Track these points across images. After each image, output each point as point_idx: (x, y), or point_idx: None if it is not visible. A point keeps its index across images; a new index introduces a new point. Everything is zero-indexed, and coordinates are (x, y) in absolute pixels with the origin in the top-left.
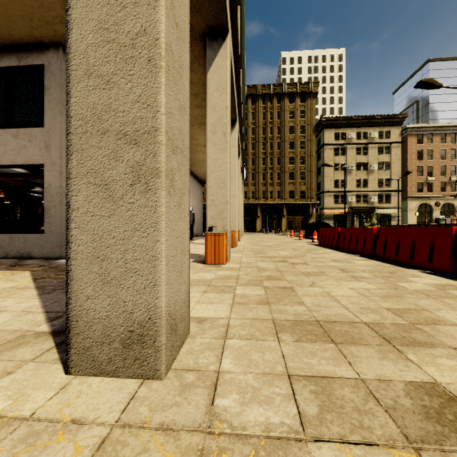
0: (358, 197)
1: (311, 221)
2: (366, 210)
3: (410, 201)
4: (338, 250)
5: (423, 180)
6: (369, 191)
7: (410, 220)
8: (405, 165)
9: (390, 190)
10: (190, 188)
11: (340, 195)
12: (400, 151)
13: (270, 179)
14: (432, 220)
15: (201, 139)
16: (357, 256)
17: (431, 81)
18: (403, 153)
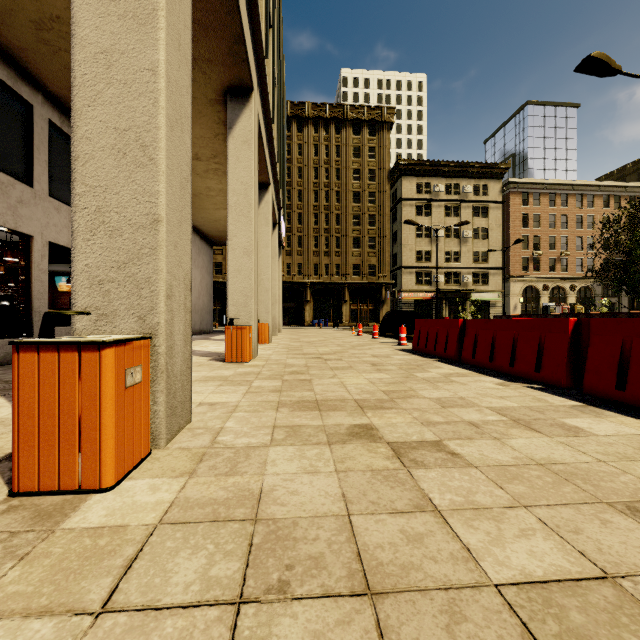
0: (448, 276)
1: (384, 309)
2: (458, 294)
3: (513, 282)
4: (465, 366)
5: (528, 254)
6: (462, 268)
7: (513, 308)
8: (506, 233)
9: (488, 267)
10: None
11: (424, 272)
12: (501, 213)
13: (325, 246)
14: (539, 309)
15: None
16: (539, 392)
17: (606, 59)
18: (504, 218)
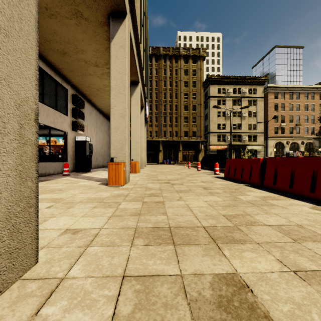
0: (234, 137)
1: (201, 154)
2: (240, 146)
3: (269, 140)
4: (269, 190)
5: (278, 125)
6: (242, 133)
7: (269, 154)
8: (266, 114)
9: (256, 132)
10: (93, 120)
11: (222, 135)
12: (263, 103)
13: (169, 122)
14: (284, 154)
15: (87, 51)
16: None
17: None
18: (265, 106)
